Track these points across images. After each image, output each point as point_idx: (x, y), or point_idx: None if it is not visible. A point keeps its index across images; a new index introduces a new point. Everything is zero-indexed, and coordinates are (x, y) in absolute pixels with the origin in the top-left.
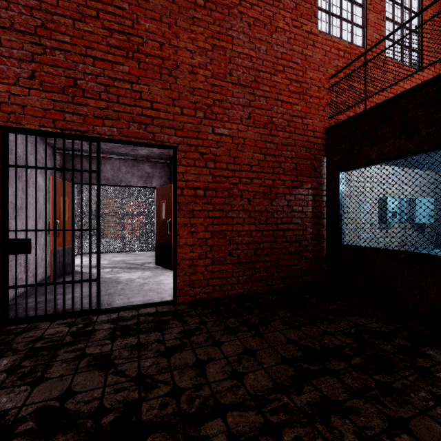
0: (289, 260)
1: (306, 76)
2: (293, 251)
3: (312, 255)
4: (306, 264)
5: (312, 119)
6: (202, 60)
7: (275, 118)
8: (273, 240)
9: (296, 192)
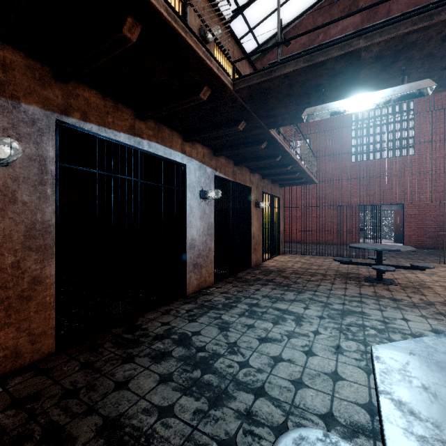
0: None
1: None
2: None
3: None
4: None
5: None
6: (413, 177)
7: None
8: None
9: None
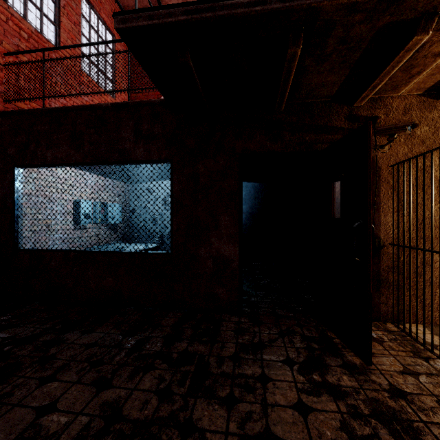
0: None
1: None
2: None
3: None
4: None
5: None
6: None
7: None
8: None
9: None
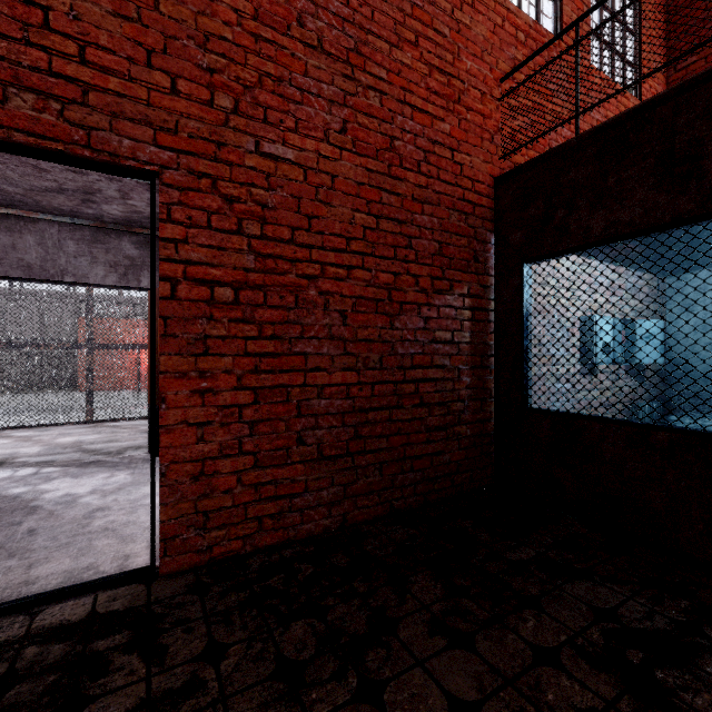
0: (428, 444)
1: (459, 64)
2: (434, 424)
3: (471, 431)
4: (459, 450)
5: (471, 155)
6: None
7: (400, 140)
8: (395, 404)
9: (441, 302)
